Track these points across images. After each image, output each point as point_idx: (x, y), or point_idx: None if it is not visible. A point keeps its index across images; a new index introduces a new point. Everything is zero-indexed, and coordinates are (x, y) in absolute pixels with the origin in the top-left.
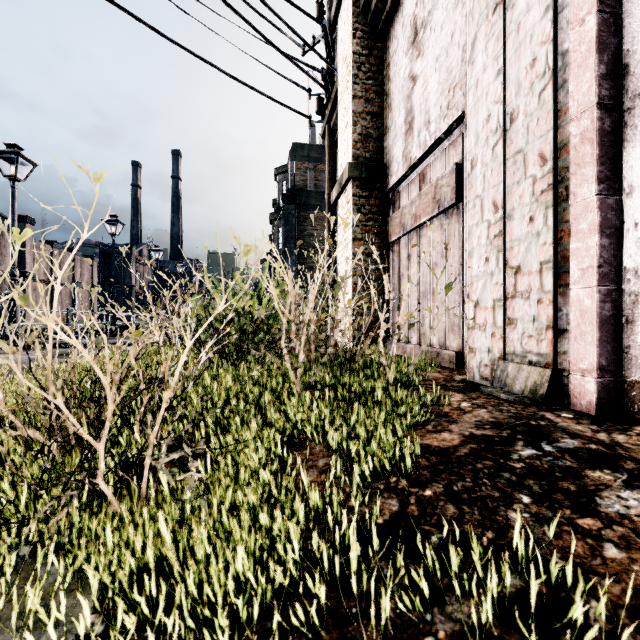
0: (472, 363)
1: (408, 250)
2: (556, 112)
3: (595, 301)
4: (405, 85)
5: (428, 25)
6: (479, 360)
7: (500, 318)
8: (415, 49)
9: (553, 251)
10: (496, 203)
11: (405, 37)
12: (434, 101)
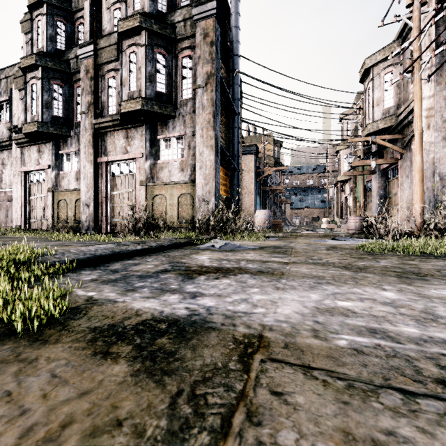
0: (13, 226)
1: (1, 205)
2: (21, 200)
3: (24, 219)
4: (1, 171)
5: (6, 166)
6: (14, 225)
7: (16, 220)
8: (3, 167)
9: (21, 213)
10: (16, 206)
11: (1, 161)
12: (8, 181)
